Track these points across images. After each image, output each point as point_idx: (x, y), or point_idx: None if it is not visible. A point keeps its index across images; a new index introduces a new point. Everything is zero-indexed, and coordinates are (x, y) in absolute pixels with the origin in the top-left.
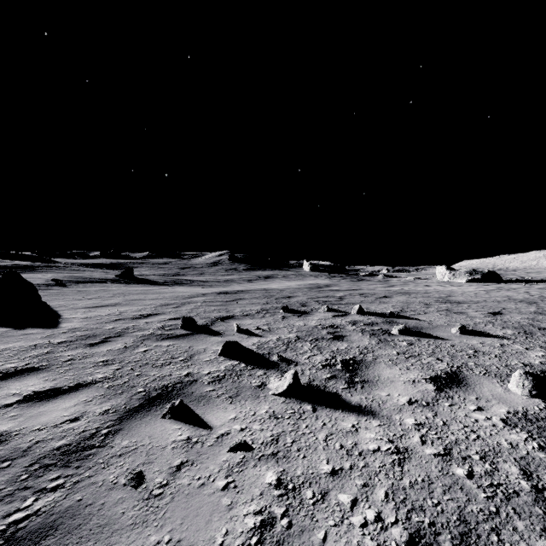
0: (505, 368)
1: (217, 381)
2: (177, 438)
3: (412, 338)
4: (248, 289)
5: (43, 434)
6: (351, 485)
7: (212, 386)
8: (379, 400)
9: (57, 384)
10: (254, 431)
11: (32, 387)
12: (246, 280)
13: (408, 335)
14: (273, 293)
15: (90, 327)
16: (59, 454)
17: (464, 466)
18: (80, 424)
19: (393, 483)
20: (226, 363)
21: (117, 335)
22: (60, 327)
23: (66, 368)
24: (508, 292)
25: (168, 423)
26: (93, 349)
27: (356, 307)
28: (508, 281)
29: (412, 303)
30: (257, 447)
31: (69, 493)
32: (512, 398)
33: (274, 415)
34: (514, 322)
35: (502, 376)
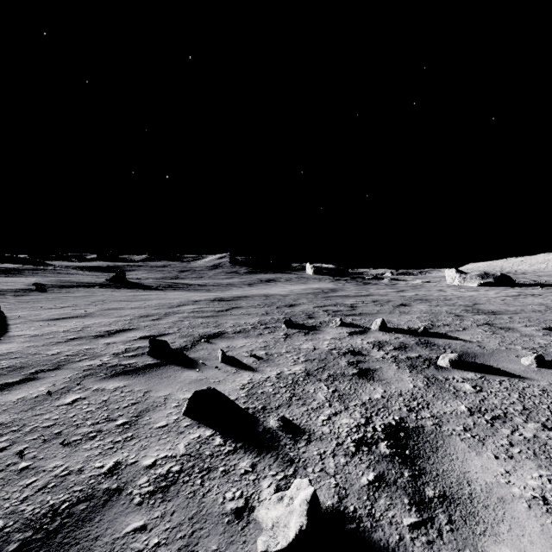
0: None
1: (161, 494)
2: None
3: (473, 374)
4: (247, 295)
5: None
6: None
7: (146, 510)
8: None
9: None
10: None
11: None
12: (246, 283)
13: (464, 369)
14: (274, 299)
15: (27, 351)
16: None
17: None
18: None
19: None
20: (190, 435)
21: (53, 367)
22: None
23: None
24: (537, 298)
25: None
26: None
27: (377, 321)
28: (522, 284)
29: (439, 313)
30: None
31: None
32: None
33: None
34: None
35: None
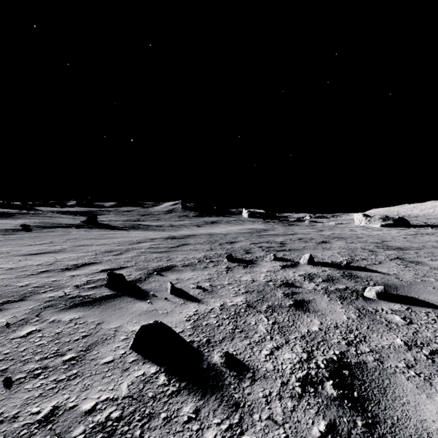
0: None
1: None
2: None
3: (399, 306)
4: (195, 234)
5: None
6: None
7: None
8: None
9: None
10: None
11: None
12: (195, 225)
13: (389, 300)
14: (217, 237)
15: (0, 283)
16: None
17: None
18: None
19: None
20: (135, 373)
21: (19, 298)
22: None
23: None
24: (432, 236)
25: None
26: None
27: (306, 256)
28: (415, 225)
29: (355, 249)
30: None
31: None
32: None
33: None
34: None
35: None
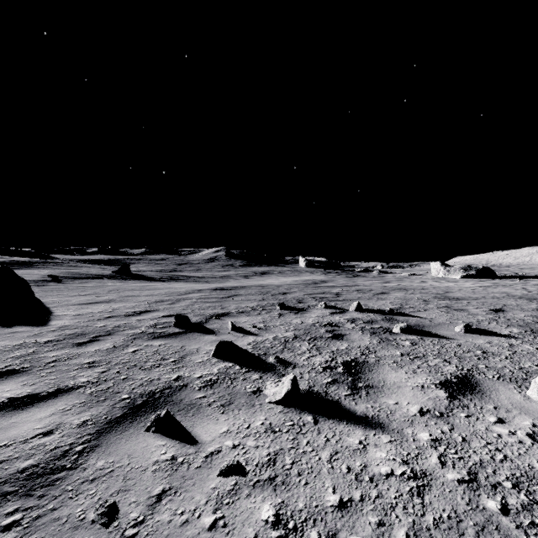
0: (519, 372)
1: (209, 386)
2: (160, 457)
3: (415, 337)
4: (244, 285)
5: (9, 452)
6: (364, 524)
7: (204, 391)
8: (387, 410)
9: (36, 389)
10: (248, 448)
11: (8, 393)
12: (242, 276)
13: (410, 334)
14: (269, 289)
15: (80, 324)
16: (22, 478)
17: (496, 496)
18: (53, 439)
19: (414, 520)
20: (219, 365)
21: (107, 334)
22: (49, 324)
23: (49, 370)
24: (505, 288)
25: (152, 438)
26: (80, 349)
27: (354, 304)
28: (503, 277)
29: (410, 299)
30: (251, 470)
31: (25, 533)
32: (534, 408)
33: (271, 427)
34: (519, 320)
35: (517, 381)
